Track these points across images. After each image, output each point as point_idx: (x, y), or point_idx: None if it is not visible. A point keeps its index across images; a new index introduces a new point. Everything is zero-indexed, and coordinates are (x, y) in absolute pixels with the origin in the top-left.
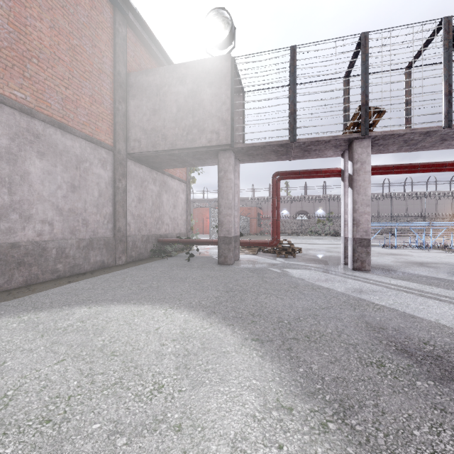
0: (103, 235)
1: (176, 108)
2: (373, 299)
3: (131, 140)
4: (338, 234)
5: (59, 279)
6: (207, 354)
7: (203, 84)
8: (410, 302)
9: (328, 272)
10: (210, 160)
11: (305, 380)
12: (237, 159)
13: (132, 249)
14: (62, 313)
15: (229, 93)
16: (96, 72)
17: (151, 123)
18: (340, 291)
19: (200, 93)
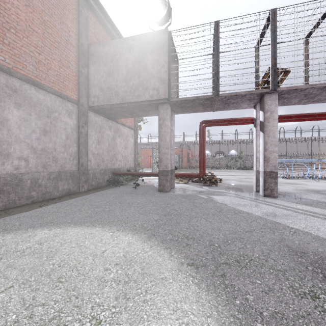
0: (69, 168)
1: (126, 71)
2: (287, 222)
3: (92, 96)
4: (246, 168)
5: (33, 203)
6: (146, 281)
7: (146, 52)
8: (319, 226)
9: (244, 198)
10: (152, 112)
11: (243, 316)
12: (173, 111)
13: (92, 179)
14: (26, 235)
15: (166, 59)
16: (64, 43)
17: (107, 83)
18: (258, 215)
19: (144, 60)
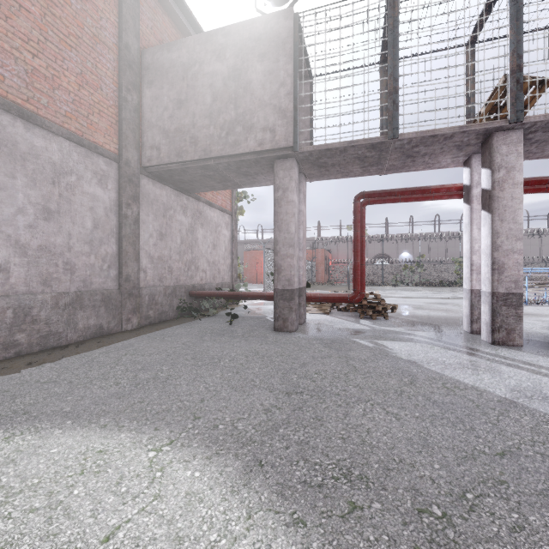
0: (100, 286)
1: (211, 96)
2: None
3: (147, 148)
4: (431, 284)
5: (19, 357)
6: None
7: (250, 58)
8: None
9: (452, 347)
10: (262, 177)
11: None
12: (303, 174)
13: (149, 306)
14: None
15: (290, 69)
16: (89, 40)
17: (175, 120)
18: (505, 397)
19: (246, 72)
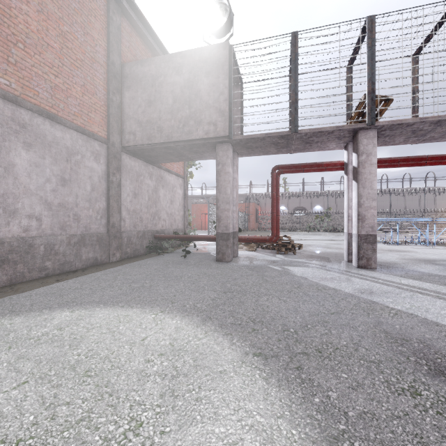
0: (96, 230)
1: (172, 99)
2: (386, 301)
3: (126, 133)
4: (336, 230)
5: (48, 277)
6: (200, 375)
7: (200, 74)
8: (429, 306)
9: (331, 270)
10: (207, 154)
11: (323, 416)
12: (236, 153)
13: (127, 245)
14: (40, 318)
15: (227, 83)
16: (89, 61)
17: (146, 114)
18: (349, 293)
19: (197, 83)
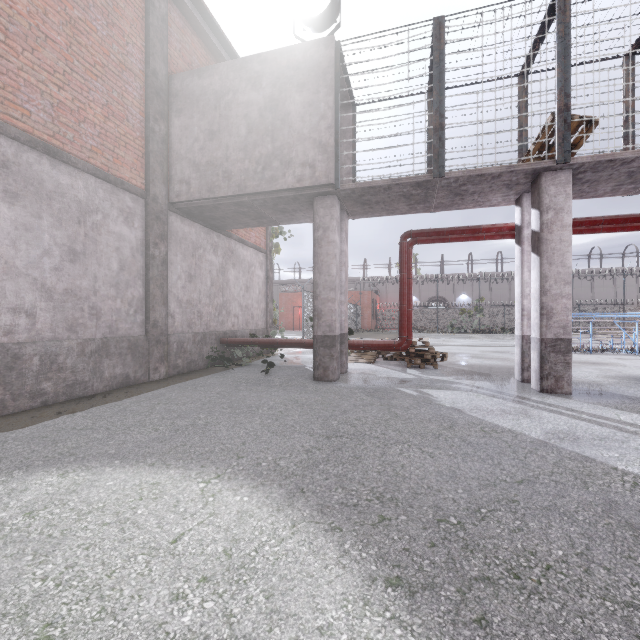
0: (127, 332)
1: (246, 127)
2: (609, 457)
3: (175, 182)
4: (491, 330)
5: (46, 407)
6: (277, 639)
7: (289, 88)
8: None
9: (499, 395)
10: (301, 214)
11: None
12: (345, 212)
13: (177, 354)
14: (3, 490)
15: (331, 101)
16: (115, 68)
17: (206, 153)
18: (538, 439)
19: (284, 103)
